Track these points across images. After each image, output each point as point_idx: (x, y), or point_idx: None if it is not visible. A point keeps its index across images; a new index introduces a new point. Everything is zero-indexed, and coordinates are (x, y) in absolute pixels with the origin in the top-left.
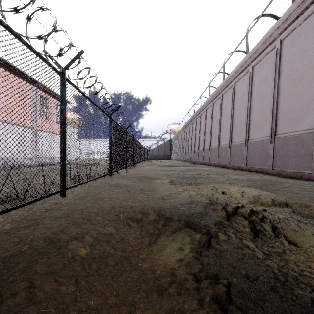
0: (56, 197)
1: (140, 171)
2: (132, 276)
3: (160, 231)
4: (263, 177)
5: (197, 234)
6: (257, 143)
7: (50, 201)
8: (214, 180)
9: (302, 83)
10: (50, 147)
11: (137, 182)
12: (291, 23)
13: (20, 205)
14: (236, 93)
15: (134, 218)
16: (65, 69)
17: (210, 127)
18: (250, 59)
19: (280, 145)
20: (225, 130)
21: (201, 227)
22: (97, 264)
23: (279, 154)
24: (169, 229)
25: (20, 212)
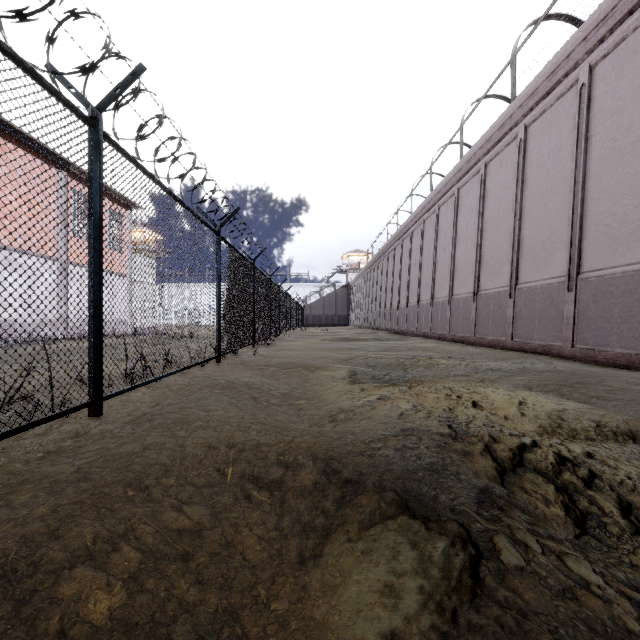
0: (81, 417)
1: (284, 352)
2: None
3: (329, 522)
4: (553, 365)
5: (436, 542)
6: (536, 290)
7: (62, 429)
8: (446, 373)
9: None
10: None
11: (276, 376)
12: (616, 26)
13: None
14: (488, 185)
15: (263, 479)
16: (101, 111)
17: (431, 257)
18: (522, 110)
19: (591, 296)
20: (466, 263)
21: (444, 515)
22: None
23: (588, 315)
24: (354, 516)
25: None
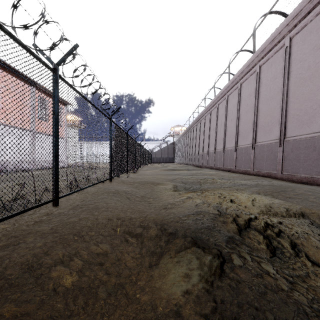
0: (49, 206)
1: (142, 176)
2: (127, 313)
3: (162, 250)
4: (272, 182)
5: (207, 256)
6: (265, 146)
7: (41, 212)
8: (220, 186)
9: (314, 83)
10: (49, 151)
11: (138, 188)
12: (302, 19)
13: (1, 219)
14: (242, 94)
15: (133, 233)
16: (58, 65)
17: (214, 129)
18: (258, 58)
19: (290, 149)
20: (231, 132)
21: (211, 246)
22: (84, 297)
23: (289, 158)
24: (173, 247)
25: (3, 226)
